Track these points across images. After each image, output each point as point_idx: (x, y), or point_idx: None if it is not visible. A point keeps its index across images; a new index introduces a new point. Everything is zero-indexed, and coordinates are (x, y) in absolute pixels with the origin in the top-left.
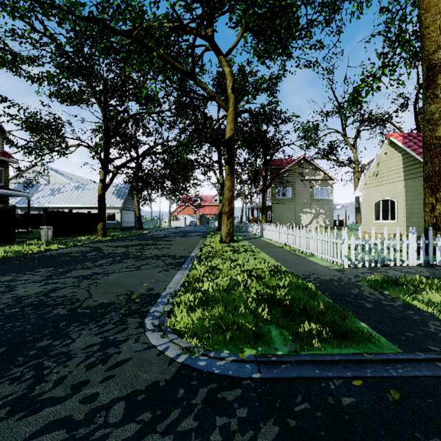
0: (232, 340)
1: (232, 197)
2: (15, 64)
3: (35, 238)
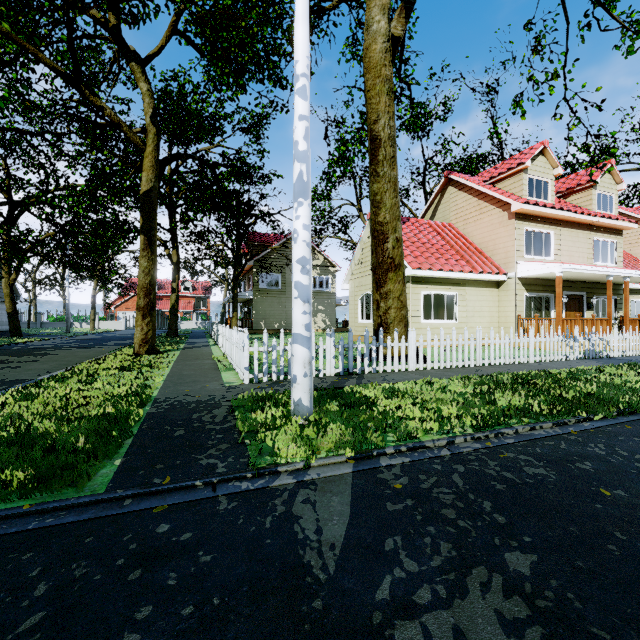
0: None
1: (151, 284)
2: None
3: None
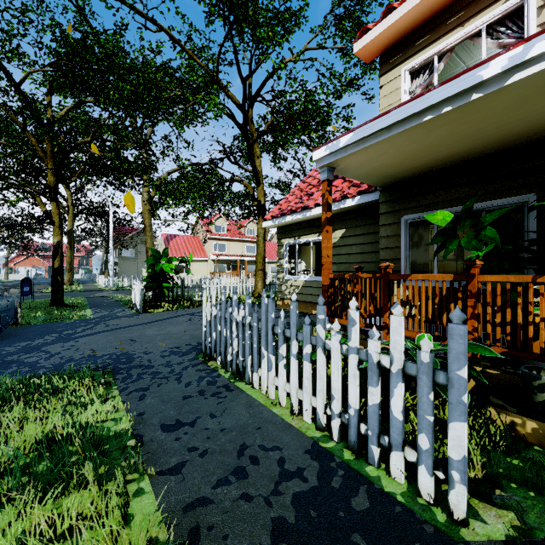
0: None
1: (72, 261)
2: None
3: None
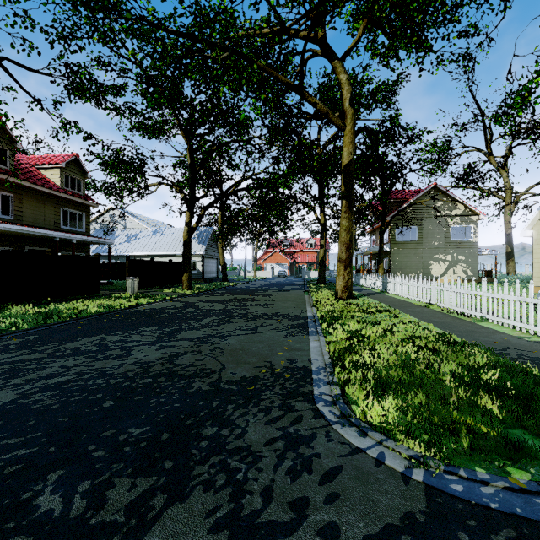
0: (473, 450)
1: (351, 240)
2: (101, 96)
3: (118, 290)
